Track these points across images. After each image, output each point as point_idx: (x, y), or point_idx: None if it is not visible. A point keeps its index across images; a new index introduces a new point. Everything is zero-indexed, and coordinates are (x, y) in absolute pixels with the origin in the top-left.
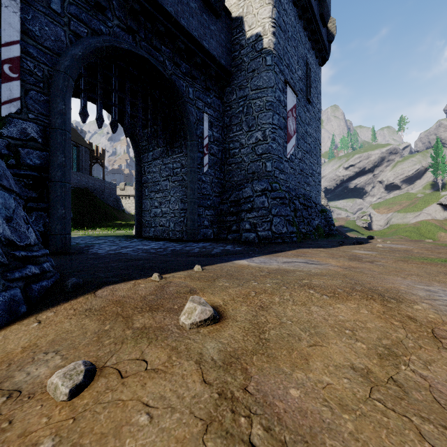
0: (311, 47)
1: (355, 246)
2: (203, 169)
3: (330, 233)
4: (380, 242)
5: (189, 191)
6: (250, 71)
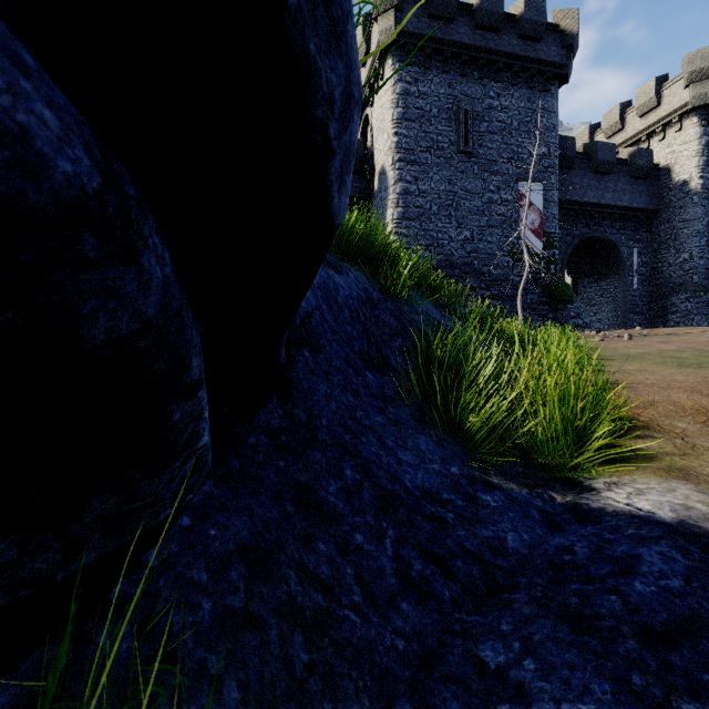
0: None
1: None
2: (632, 287)
3: None
4: None
5: (622, 303)
6: (677, 208)
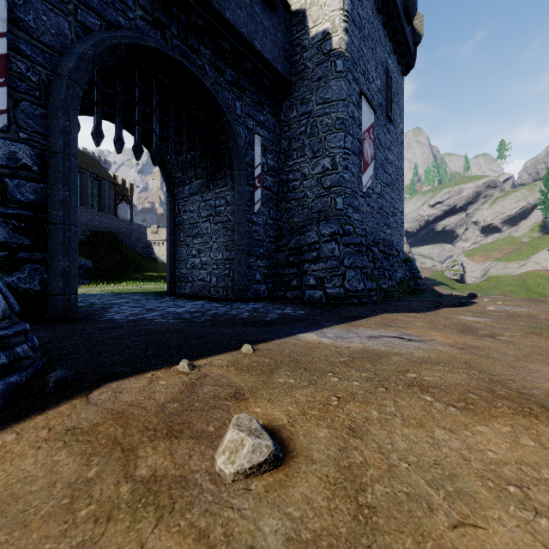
0: (393, 51)
1: (457, 310)
2: (254, 207)
3: (417, 289)
4: (488, 302)
5: (236, 235)
6: (315, 80)
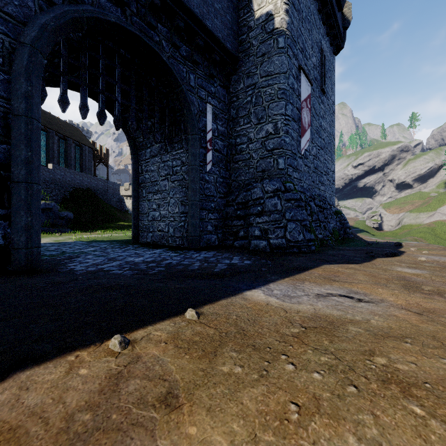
0: (326, 33)
1: (391, 260)
2: (206, 167)
3: (346, 237)
4: (414, 251)
5: (190, 191)
6: (259, 56)
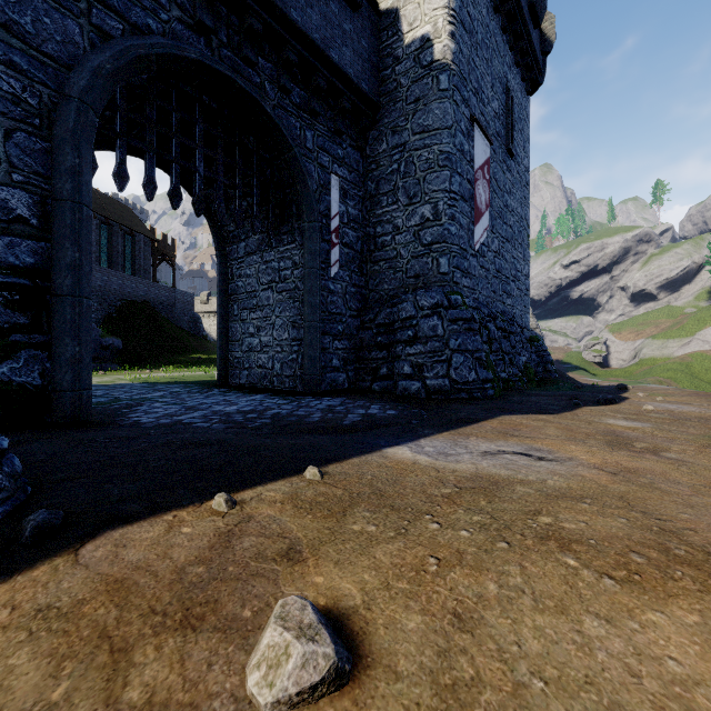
0: (514, 63)
1: (603, 409)
2: (331, 270)
3: (546, 377)
4: (643, 397)
5: (306, 308)
6: (411, 101)
